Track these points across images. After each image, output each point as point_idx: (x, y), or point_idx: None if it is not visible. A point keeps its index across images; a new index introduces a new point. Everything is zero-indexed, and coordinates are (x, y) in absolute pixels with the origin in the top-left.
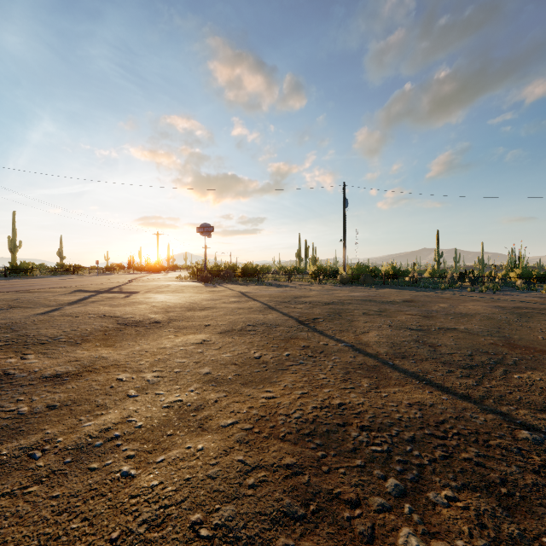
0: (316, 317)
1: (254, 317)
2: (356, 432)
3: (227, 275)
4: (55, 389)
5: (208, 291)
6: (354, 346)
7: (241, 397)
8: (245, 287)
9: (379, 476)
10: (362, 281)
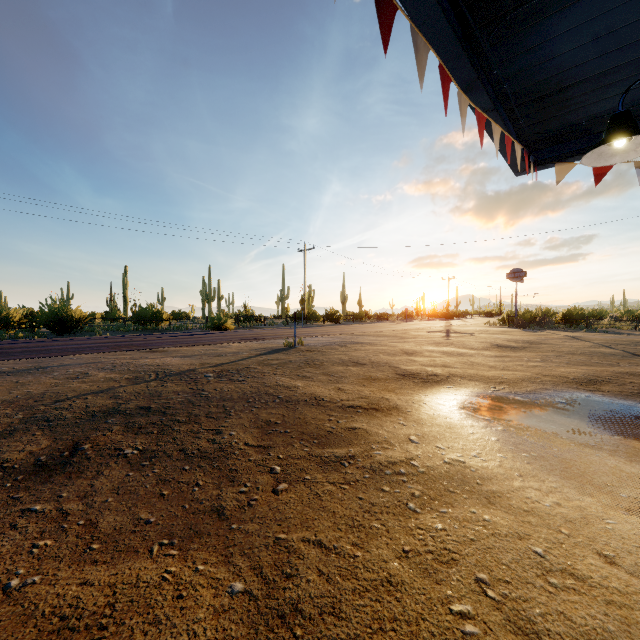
0: None
1: (590, 350)
2: None
3: (543, 322)
4: (504, 358)
5: (533, 334)
6: None
7: (589, 367)
8: (572, 333)
9: None
10: None
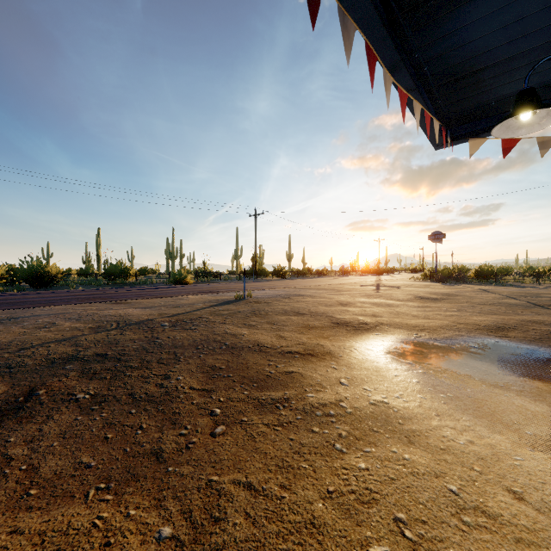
0: None
1: (498, 301)
2: (546, 323)
3: (459, 277)
4: (426, 309)
5: (450, 288)
6: None
7: (498, 316)
8: (483, 287)
9: (549, 326)
10: None
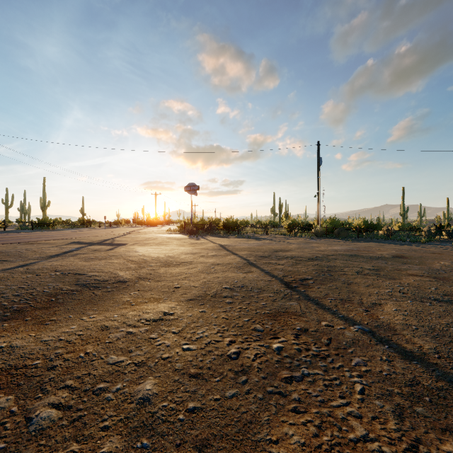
0: (303, 277)
1: (232, 277)
2: None
3: (210, 229)
4: None
5: (190, 243)
6: (375, 333)
7: None
8: (225, 240)
9: None
10: (336, 234)
